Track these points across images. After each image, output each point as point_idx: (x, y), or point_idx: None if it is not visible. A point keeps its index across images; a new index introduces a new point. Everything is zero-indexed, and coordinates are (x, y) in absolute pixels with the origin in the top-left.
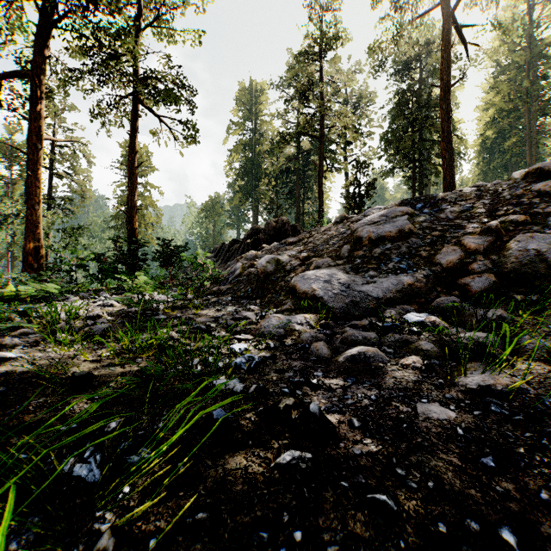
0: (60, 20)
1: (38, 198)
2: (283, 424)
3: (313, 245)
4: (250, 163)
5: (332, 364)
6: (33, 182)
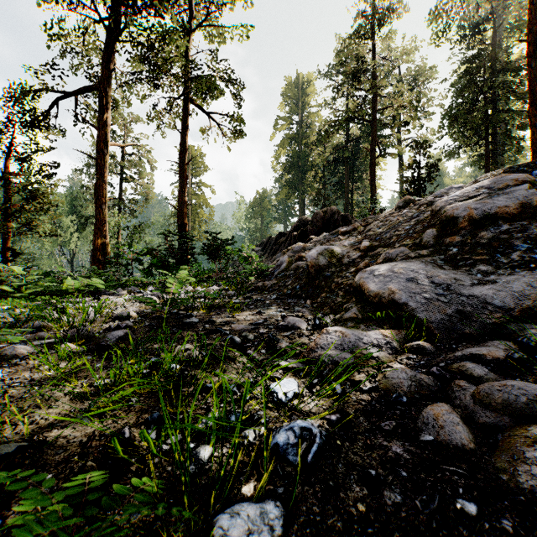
0: (121, 32)
1: (104, 199)
2: None
3: (374, 233)
4: (296, 156)
5: (479, 463)
6: (100, 185)
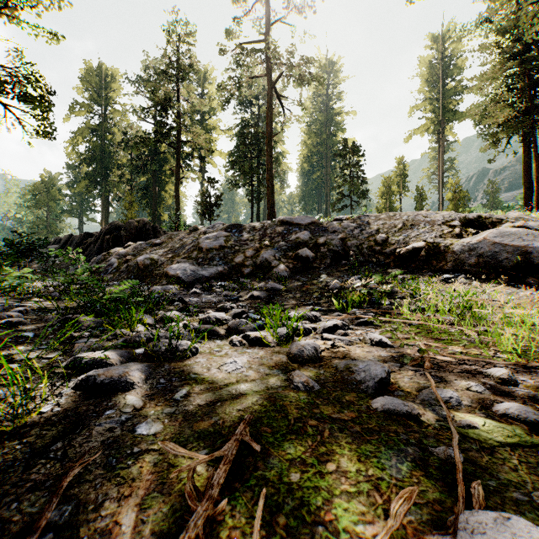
0: None
1: None
2: (174, 302)
3: (175, 248)
4: (99, 150)
5: (186, 297)
6: None
